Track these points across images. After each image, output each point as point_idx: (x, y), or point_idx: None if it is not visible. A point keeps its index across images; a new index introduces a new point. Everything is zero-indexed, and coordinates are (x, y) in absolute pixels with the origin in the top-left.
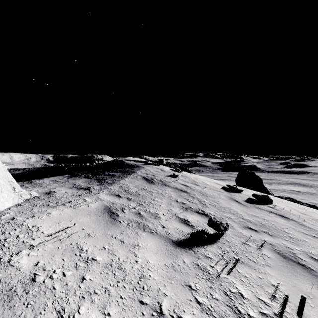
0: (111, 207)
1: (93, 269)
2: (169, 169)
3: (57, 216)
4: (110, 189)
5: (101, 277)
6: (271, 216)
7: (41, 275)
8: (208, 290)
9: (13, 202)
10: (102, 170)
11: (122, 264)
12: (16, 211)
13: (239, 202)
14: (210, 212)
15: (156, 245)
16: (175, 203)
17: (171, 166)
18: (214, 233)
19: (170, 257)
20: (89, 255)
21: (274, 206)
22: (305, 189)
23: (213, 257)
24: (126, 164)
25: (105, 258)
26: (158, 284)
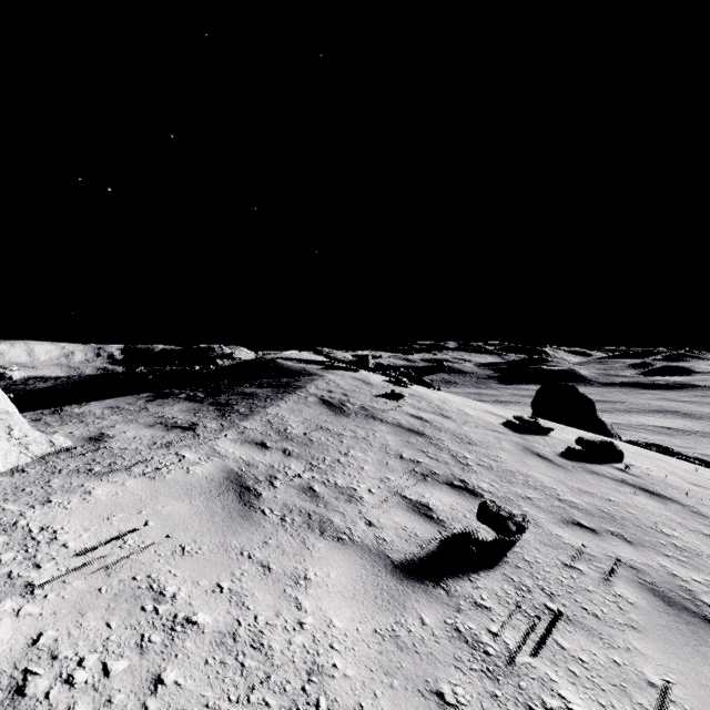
0: (242, 474)
1: (187, 650)
2: (381, 380)
3: (108, 501)
4: (243, 429)
5: (205, 675)
6: (624, 494)
7: (45, 673)
8: (489, 705)
9: (5, 463)
10: (227, 382)
11: (264, 633)
12: (8, 487)
13: (546, 459)
14: (481, 485)
15: (351, 574)
16: (397, 462)
17: (386, 373)
18: (493, 540)
19: (388, 607)
20: (178, 609)
21: (628, 467)
22: (688, 423)
23: (494, 606)
24: (283, 367)
25: (219, 617)
26: (356, 691)
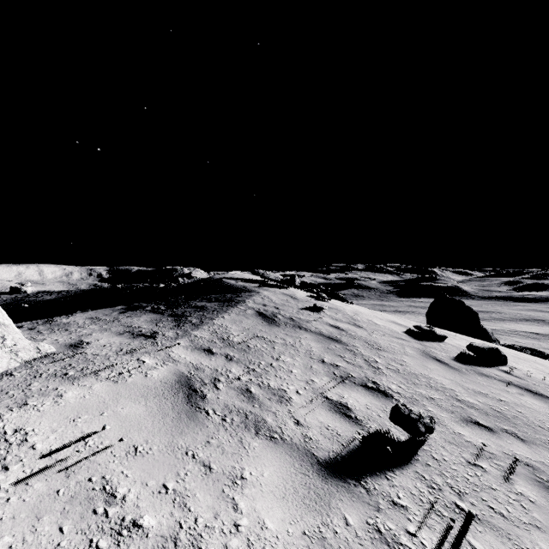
0: (191, 377)
1: None
2: (305, 295)
3: (76, 404)
4: (194, 337)
5: None
6: (512, 394)
7: None
8: None
9: None
10: (184, 297)
11: (202, 537)
12: None
13: (443, 363)
14: (391, 387)
15: (282, 473)
16: (320, 366)
17: (309, 289)
18: (404, 438)
19: (315, 507)
20: (126, 512)
21: (511, 369)
22: None
23: (410, 505)
24: (228, 285)
25: (163, 520)
26: None
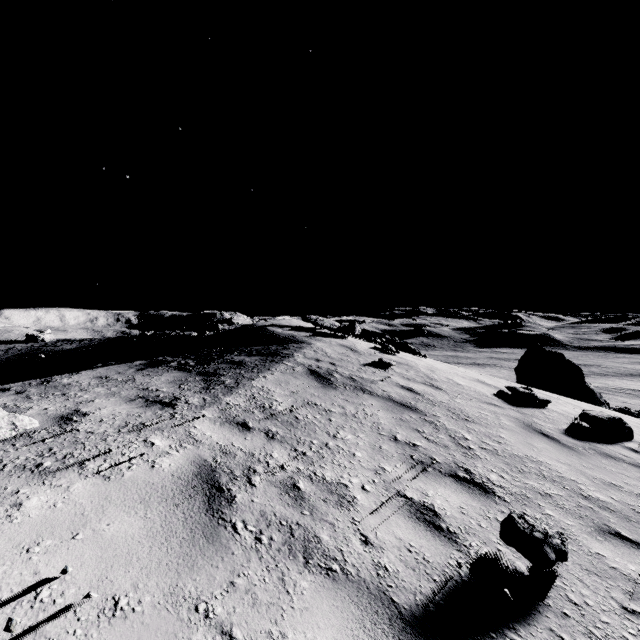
0: (216, 467)
1: None
2: (367, 347)
3: (39, 519)
4: (225, 405)
5: None
6: None
7: None
8: None
9: None
10: (219, 349)
11: None
12: None
13: (552, 439)
14: (490, 477)
15: None
16: (391, 446)
17: (372, 339)
18: (521, 565)
19: None
20: None
21: (639, 446)
22: None
23: None
24: (273, 334)
25: None
26: None
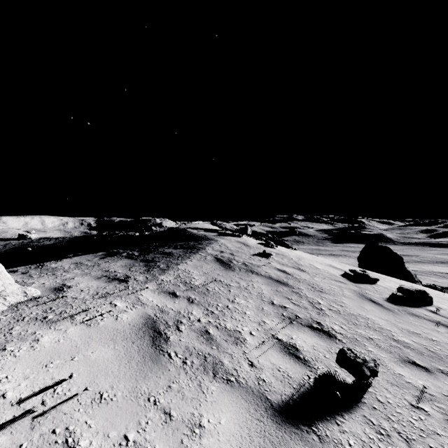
0: (157, 320)
1: None
2: (255, 243)
3: (50, 348)
4: (161, 281)
5: None
6: (442, 334)
7: None
8: None
9: None
10: (155, 244)
11: None
12: None
13: (377, 304)
14: (334, 327)
15: (238, 420)
16: (270, 308)
17: (259, 238)
18: (349, 380)
19: None
20: None
21: (437, 309)
22: None
23: None
24: (191, 234)
25: None
26: None
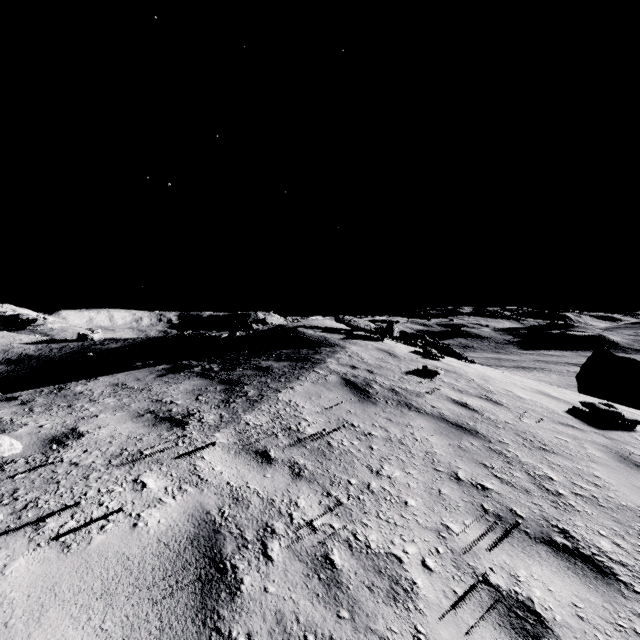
0: (221, 525)
1: None
2: (407, 351)
3: None
4: (244, 425)
5: None
6: None
7: None
8: None
9: None
10: (247, 352)
11: None
12: None
13: None
14: (601, 545)
15: None
16: (454, 489)
17: (412, 342)
18: None
19: None
20: None
21: None
22: None
23: None
24: (304, 336)
25: None
26: None
